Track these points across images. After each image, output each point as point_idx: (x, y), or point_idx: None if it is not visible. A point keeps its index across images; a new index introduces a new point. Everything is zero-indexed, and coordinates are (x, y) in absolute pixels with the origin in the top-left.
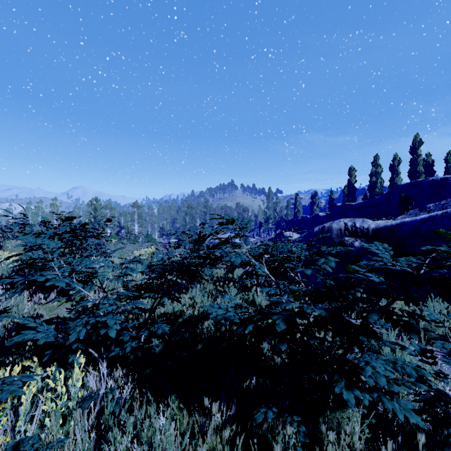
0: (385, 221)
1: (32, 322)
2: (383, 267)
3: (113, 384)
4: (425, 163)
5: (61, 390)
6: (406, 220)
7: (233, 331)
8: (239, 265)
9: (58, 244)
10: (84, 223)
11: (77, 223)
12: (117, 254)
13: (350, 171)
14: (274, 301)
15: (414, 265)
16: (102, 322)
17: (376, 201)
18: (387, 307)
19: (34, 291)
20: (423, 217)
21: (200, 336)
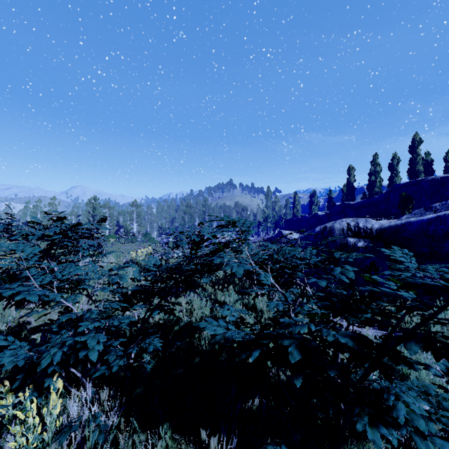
0: (388, 221)
1: (3, 340)
2: (420, 282)
3: (99, 407)
4: (425, 162)
5: (33, 422)
6: (412, 220)
7: (234, 346)
8: (241, 275)
9: (35, 250)
10: (77, 224)
11: (68, 224)
12: (113, 255)
13: (349, 170)
14: (285, 322)
15: (447, 276)
16: (82, 342)
17: (376, 200)
18: (419, 328)
19: (8, 302)
20: (430, 217)
21: (197, 347)
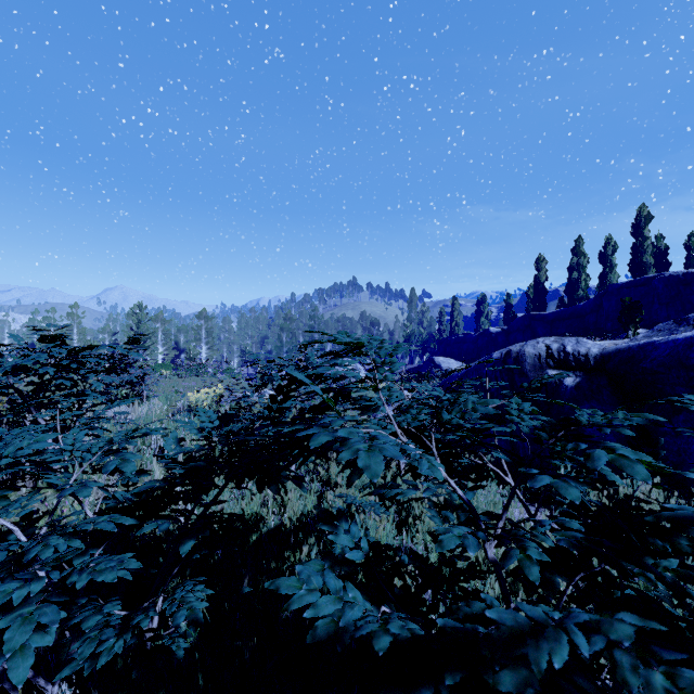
0: (611, 342)
1: None
2: None
3: None
4: (655, 251)
5: None
6: (657, 340)
7: None
8: None
9: None
10: (88, 346)
11: (69, 347)
12: (161, 397)
13: (538, 263)
14: (504, 628)
15: None
16: (0, 629)
17: (580, 309)
18: None
19: None
20: (691, 335)
21: None
